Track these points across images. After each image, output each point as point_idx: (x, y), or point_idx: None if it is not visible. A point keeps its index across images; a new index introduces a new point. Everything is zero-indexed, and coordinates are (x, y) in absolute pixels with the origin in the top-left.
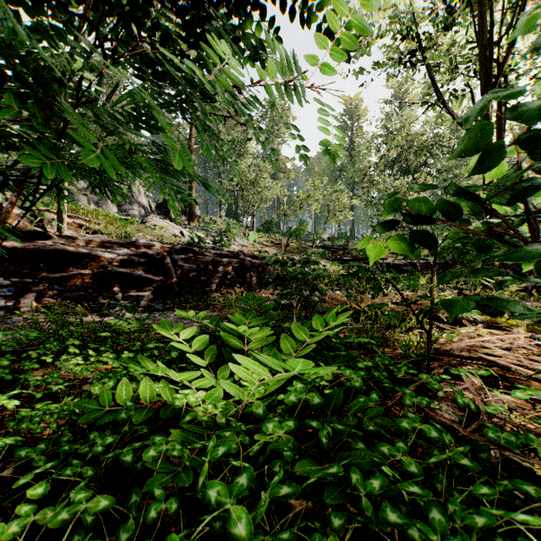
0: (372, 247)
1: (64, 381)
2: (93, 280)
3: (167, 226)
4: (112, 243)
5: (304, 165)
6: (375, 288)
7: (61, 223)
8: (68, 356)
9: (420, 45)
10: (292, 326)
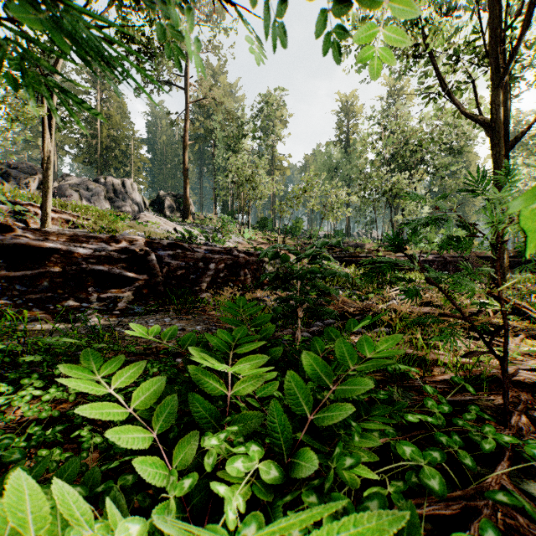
0: None
1: None
2: (64, 279)
3: (161, 222)
4: (89, 238)
5: (336, 63)
6: (409, 292)
7: (44, 218)
8: None
9: (422, 33)
10: (304, 358)
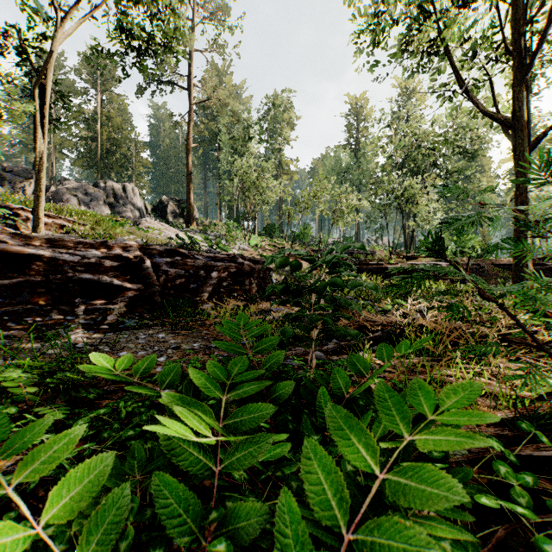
0: None
1: None
2: (47, 289)
3: (163, 228)
4: (77, 243)
5: None
6: (453, 309)
7: (37, 223)
8: None
9: (438, 28)
10: (329, 416)
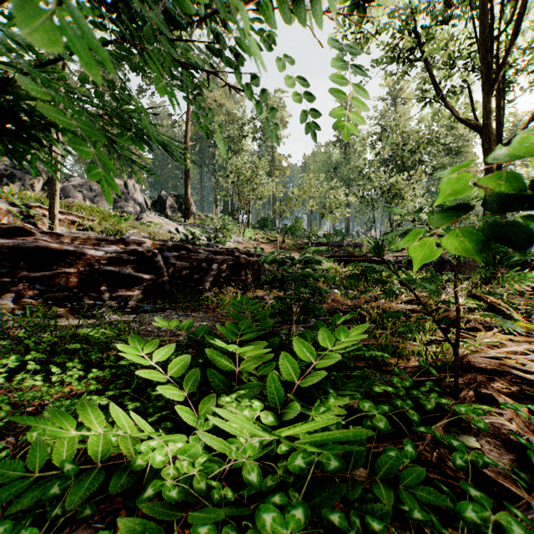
0: (416, 246)
1: (8, 413)
2: (78, 279)
3: (163, 222)
4: (100, 240)
5: (312, 137)
6: (387, 292)
7: (52, 219)
8: (26, 374)
9: (418, 39)
10: (294, 342)
